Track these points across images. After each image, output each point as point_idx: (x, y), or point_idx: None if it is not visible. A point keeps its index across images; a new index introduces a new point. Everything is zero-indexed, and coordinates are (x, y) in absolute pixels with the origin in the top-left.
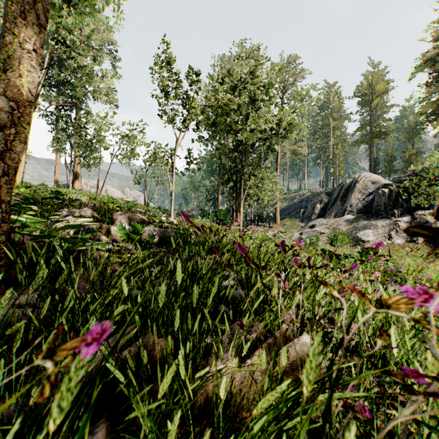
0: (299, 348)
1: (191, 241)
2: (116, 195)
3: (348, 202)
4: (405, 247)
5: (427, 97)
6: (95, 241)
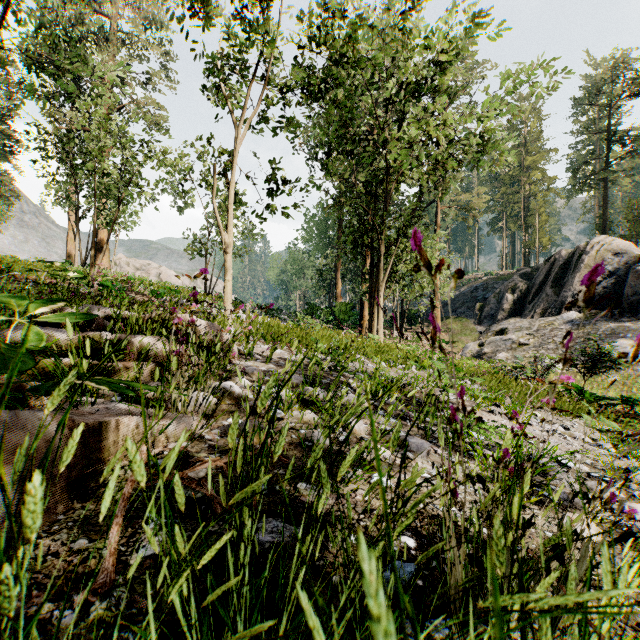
0: None
1: None
2: (175, 281)
3: (567, 289)
4: None
5: None
6: None
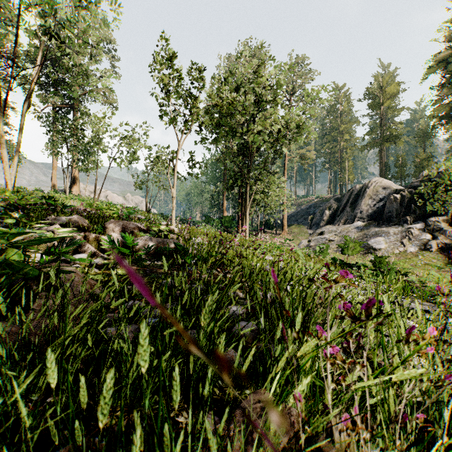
0: None
1: (193, 253)
2: (117, 200)
3: (358, 208)
4: (419, 255)
5: (440, 99)
6: (82, 253)
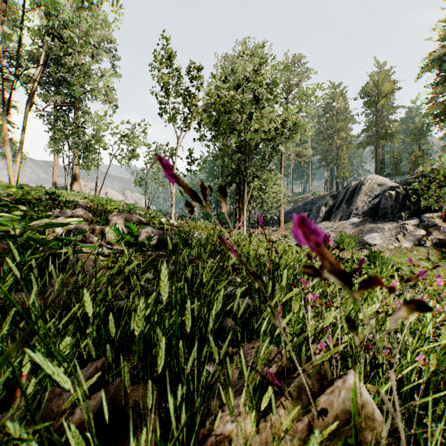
0: (345, 394)
1: (192, 244)
2: (117, 197)
3: (353, 205)
4: (413, 250)
5: (434, 97)
6: (87, 243)
